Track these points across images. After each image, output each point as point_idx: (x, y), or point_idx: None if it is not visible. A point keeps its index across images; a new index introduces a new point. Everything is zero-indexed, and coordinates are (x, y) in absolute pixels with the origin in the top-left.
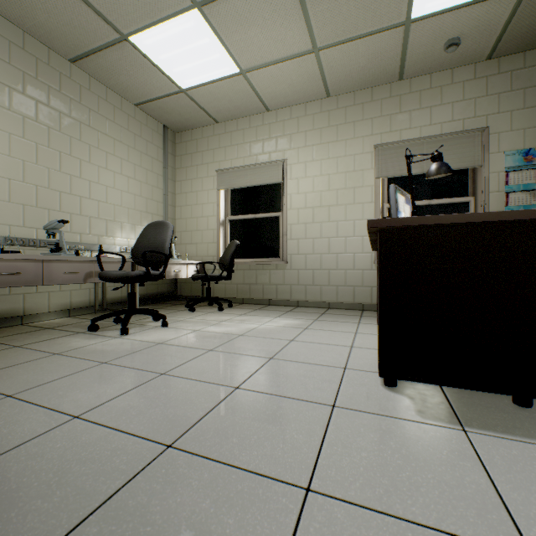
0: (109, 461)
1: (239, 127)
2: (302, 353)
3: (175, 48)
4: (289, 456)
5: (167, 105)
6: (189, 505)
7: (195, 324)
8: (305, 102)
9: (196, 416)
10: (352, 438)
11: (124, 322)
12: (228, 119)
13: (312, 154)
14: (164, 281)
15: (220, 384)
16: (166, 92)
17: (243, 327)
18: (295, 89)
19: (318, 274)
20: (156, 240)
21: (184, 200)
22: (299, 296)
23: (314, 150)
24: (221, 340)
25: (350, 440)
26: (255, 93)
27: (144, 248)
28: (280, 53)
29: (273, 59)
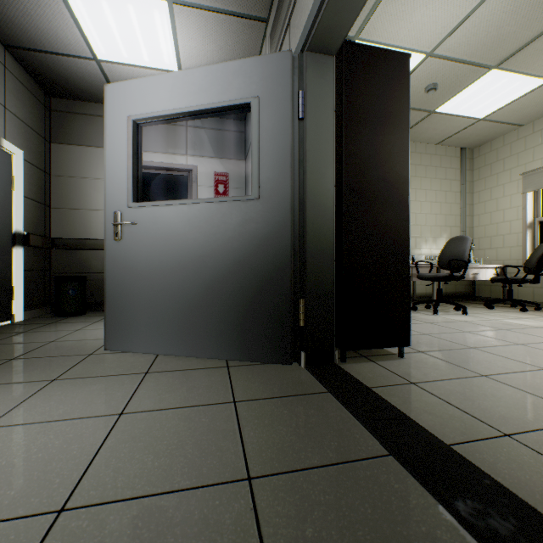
0: (445, 344)
1: None
2: None
3: (473, 99)
4: (541, 363)
5: (464, 134)
6: (482, 357)
7: (492, 316)
8: None
9: (487, 345)
10: None
11: (434, 306)
12: (536, 118)
13: None
14: (461, 283)
15: (506, 341)
16: (463, 127)
17: None
18: None
19: None
20: (456, 251)
21: (482, 209)
22: None
23: None
24: (515, 327)
25: None
26: None
27: (446, 257)
28: None
29: None
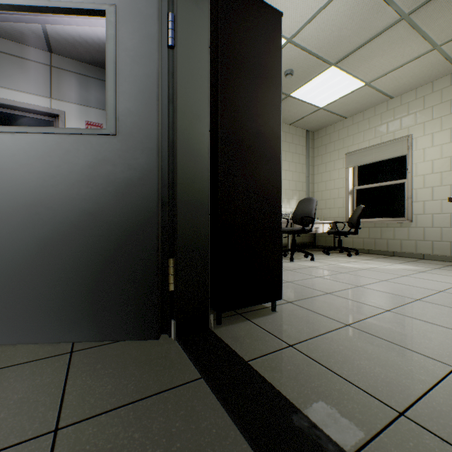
0: (307, 292)
1: (364, 117)
2: (409, 281)
3: (317, 89)
4: (382, 304)
5: (309, 119)
6: (338, 303)
7: (331, 261)
8: (431, 81)
9: (338, 289)
10: (421, 307)
11: (291, 255)
12: (355, 114)
13: (440, 125)
14: (306, 235)
15: (349, 284)
16: (309, 112)
17: (366, 266)
18: (418, 77)
19: (447, 231)
20: (306, 209)
21: (320, 178)
22: (424, 250)
23: (442, 121)
24: (349, 270)
25: (419, 308)
26: (379, 91)
27: (299, 214)
28: (400, 62)
29: (393, 67)
